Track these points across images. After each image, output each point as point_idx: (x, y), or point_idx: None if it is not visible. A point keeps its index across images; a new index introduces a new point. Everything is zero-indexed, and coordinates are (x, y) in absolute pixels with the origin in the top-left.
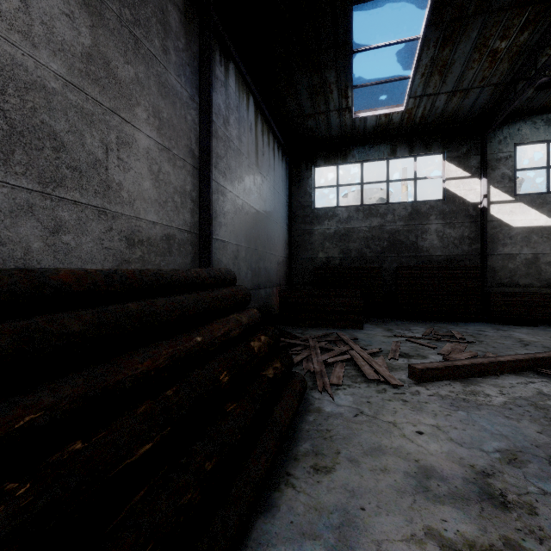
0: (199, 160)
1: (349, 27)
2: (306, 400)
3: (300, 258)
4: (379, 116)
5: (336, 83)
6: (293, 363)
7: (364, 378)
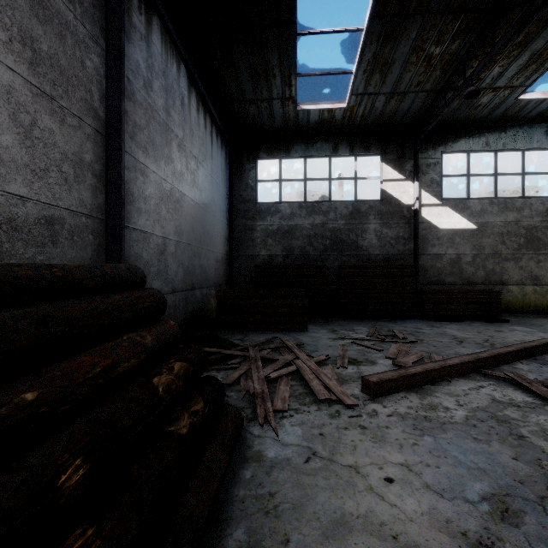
0: (105, 124)
1: (293, 2)
2: (243, 441)
3: (242, 256)
4: (322, 111)
5: (279, 67)
6: (224, 395)
7: (313, 397)
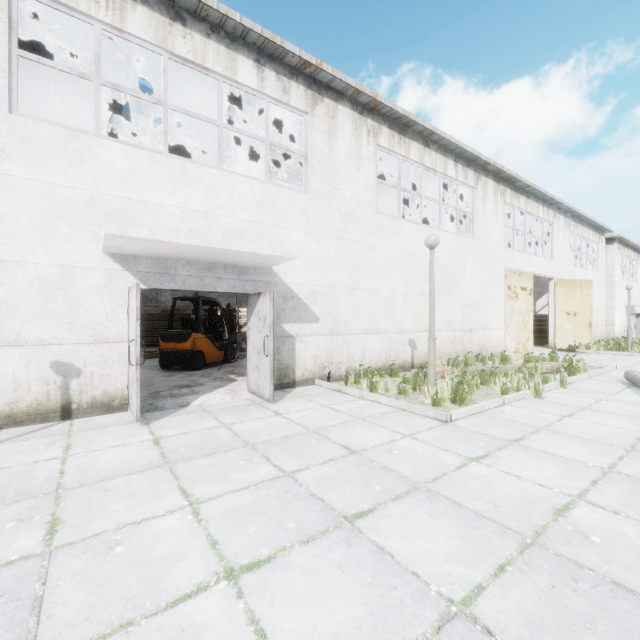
0: None
1: None
2: None
3: None
4: None
5: None
6: None
7: None
